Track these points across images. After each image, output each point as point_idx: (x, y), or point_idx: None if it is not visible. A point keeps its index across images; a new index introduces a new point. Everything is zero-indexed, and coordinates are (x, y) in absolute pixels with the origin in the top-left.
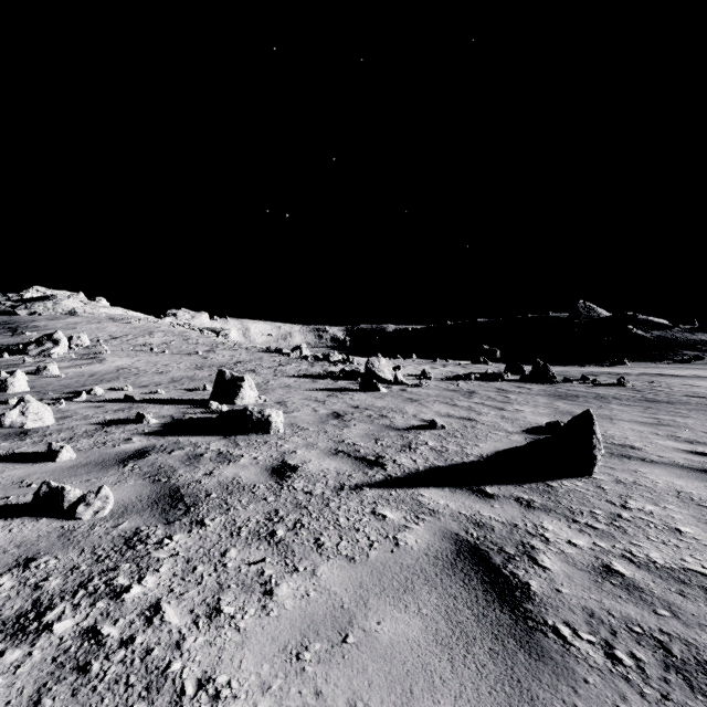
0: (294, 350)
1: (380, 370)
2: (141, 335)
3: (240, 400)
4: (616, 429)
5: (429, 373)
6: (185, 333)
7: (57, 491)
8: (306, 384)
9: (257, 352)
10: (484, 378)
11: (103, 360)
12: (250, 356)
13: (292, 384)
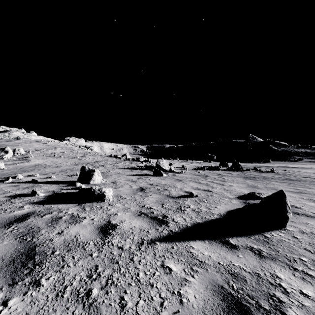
0: (123, 156)
1: (163, 165)
2: (50, 148)
3: (92, 181)
4: None
5: (185, 167)
6: (72, 148)
7: None
8: (128, 172)
9: (106, 157)
10: (210, 169)
11: (29, 161)
12: (102, 158)
13: (121, 172)
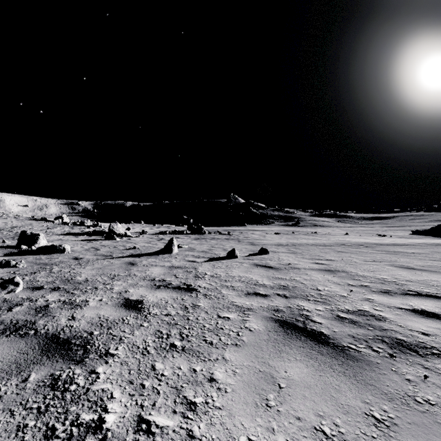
0: (57, 219)
1: (117, 230)
2: None
3: (38, 245)
4: (199, 246)
5: (146, 231)
6: None
7: (8, 261)
8: (72, 238)
9: (26, 220)
10: (174, 233)
11: None
12: (21, 222)
13: (62, 239)
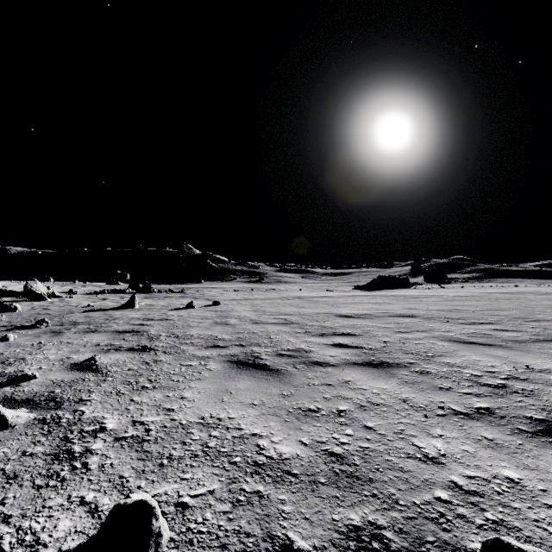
0: None
1: (38, 290)
2: None
3: None
4: (155, 303)
5: (75, 291)
6: None
7: None
8: None
9: None
10: (114, 292)
11: None
12: None
13: None
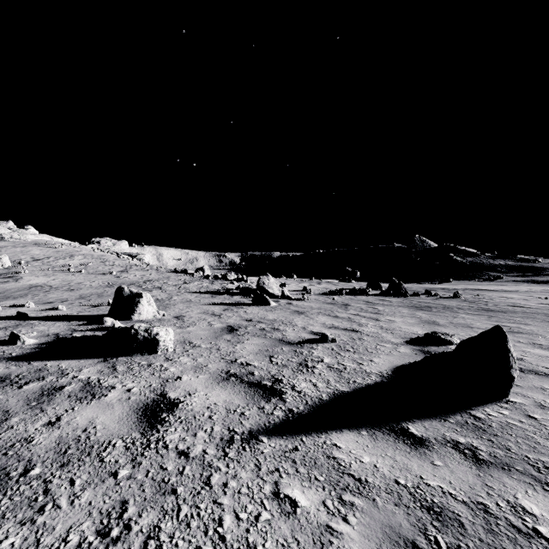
0: (197, 271)
1: (269, 287)
2: (62, 257)
3: (137, 315)
4: None
5: (309, 289)
6: (103, 256)
7: None
8: (205, 299)
9: (166, 273)
10: (352, 293)
11: (19, 279)
12: (159, 275)
13: (193, 300)
